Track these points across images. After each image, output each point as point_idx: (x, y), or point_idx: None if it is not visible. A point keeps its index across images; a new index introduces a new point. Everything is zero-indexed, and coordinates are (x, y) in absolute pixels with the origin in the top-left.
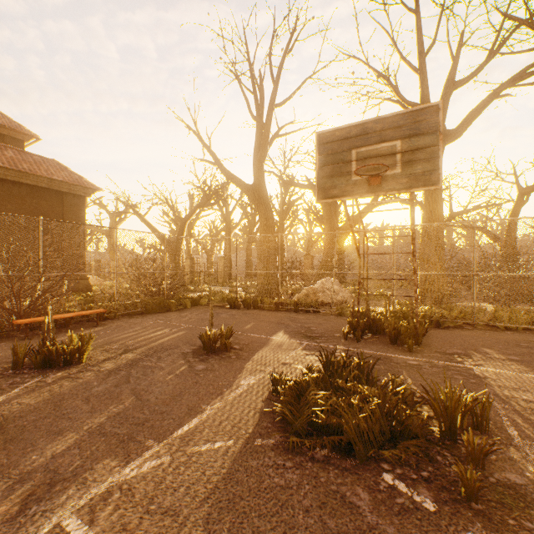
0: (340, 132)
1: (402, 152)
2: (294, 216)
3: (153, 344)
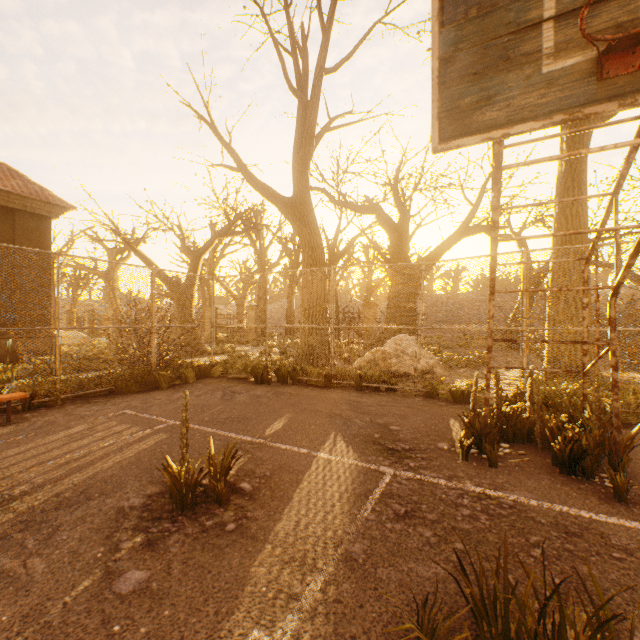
0: None
1: None
2: (350, 253)
3: (73, 477)
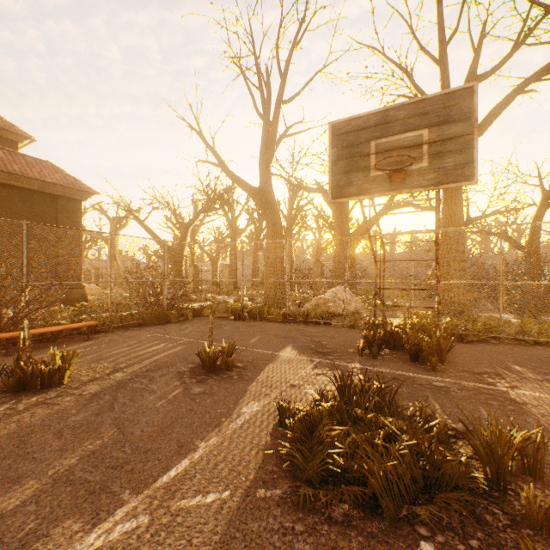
0: (357, 121)
1: (430, 142)
2: (303, 222)
3: (146, 361)
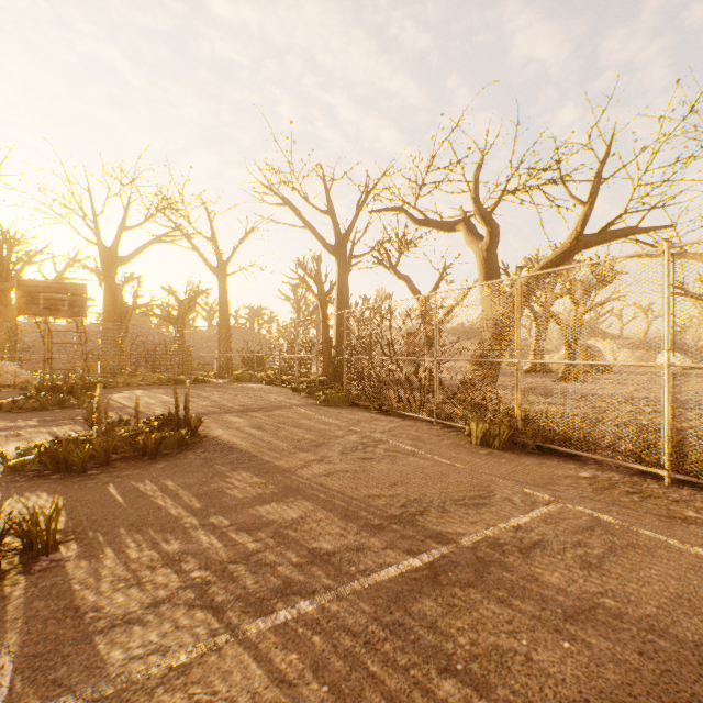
0: (34, 282)
1: (69, 300)
2: None
3: None
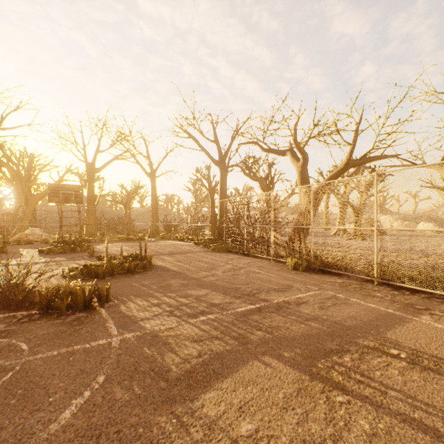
0: (57, 185)
1: (75, 194)
2: None
3: None
